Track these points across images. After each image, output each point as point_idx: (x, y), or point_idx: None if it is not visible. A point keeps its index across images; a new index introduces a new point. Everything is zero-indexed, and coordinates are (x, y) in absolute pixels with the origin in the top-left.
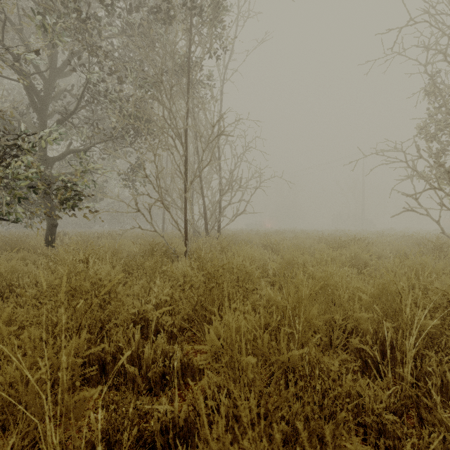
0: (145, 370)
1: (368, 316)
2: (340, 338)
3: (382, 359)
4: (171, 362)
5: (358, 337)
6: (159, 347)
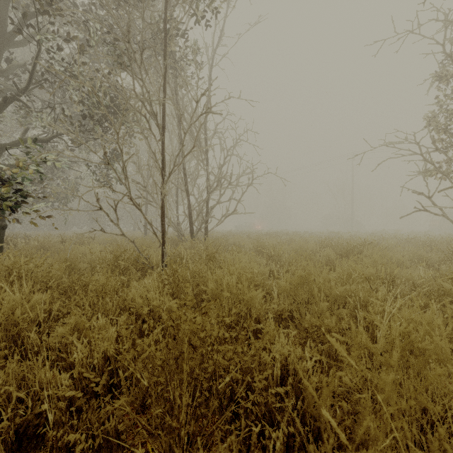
0: None
1: None
2: None
3: None
4: None
5: None
6: None
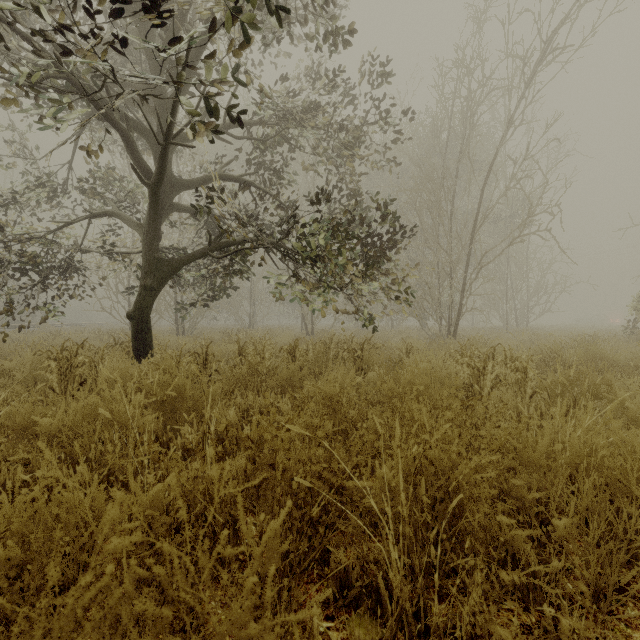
0: None
1: None
2: None
3: None
4: None
5: None
6: None
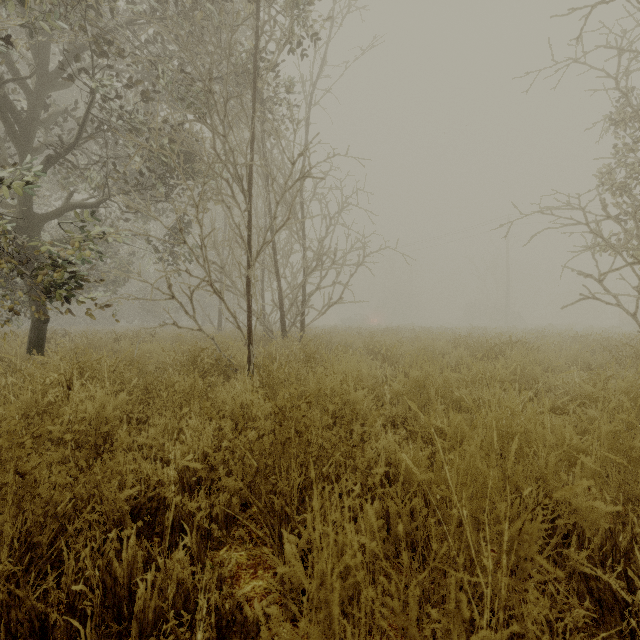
0: (136, 639)
1: (610, 509)
2: (539, 543)
3: (624, 588)
4: (195, 616)
5: (585, 550)
6: (171, 580)
